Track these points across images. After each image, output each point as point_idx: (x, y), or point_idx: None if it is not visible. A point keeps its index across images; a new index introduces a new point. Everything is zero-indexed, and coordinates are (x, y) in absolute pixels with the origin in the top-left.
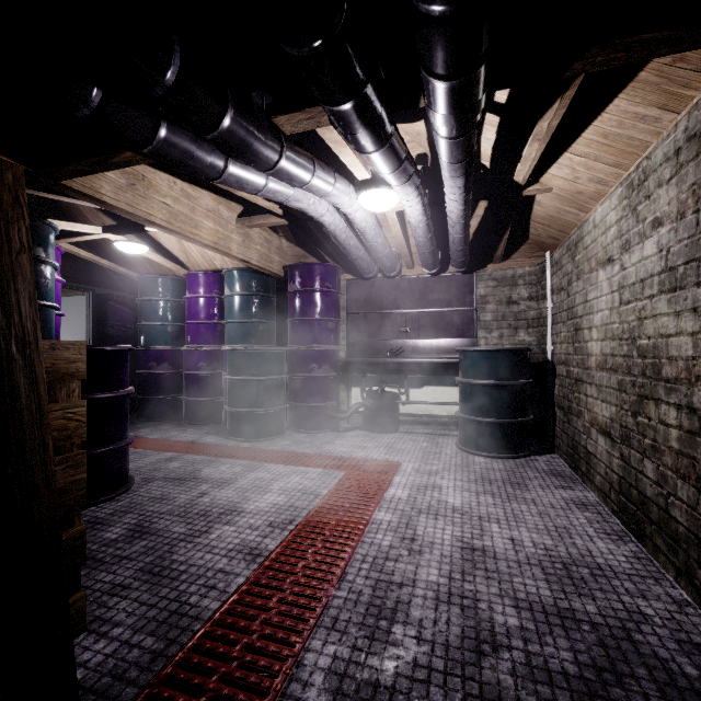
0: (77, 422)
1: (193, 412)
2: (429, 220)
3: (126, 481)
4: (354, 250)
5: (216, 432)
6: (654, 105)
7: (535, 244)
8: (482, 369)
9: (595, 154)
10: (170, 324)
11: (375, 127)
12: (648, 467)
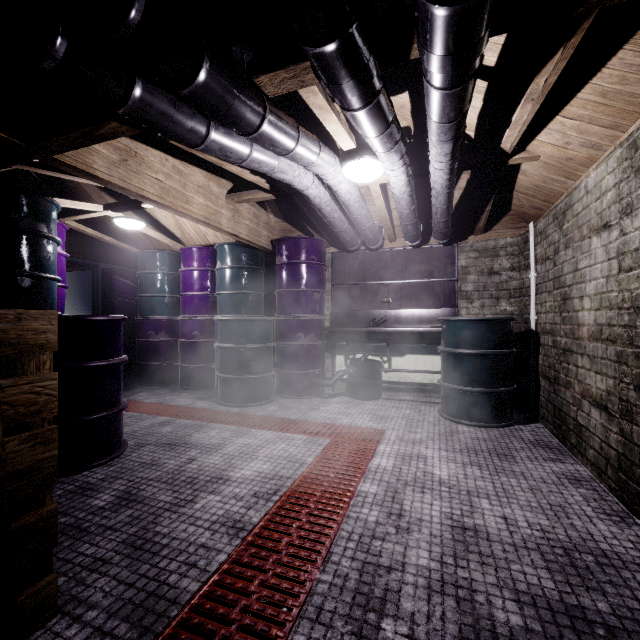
0: (47, 396)
1: (187, 377)
2: (413, 192)
3: (119, 446)
4: (338, 223)
5: (208, 396)
6: None
7: (516, 215)
8: (465, 339)
9: (590, 116)
10: (167, 296)
11: (363, 76)
12: None
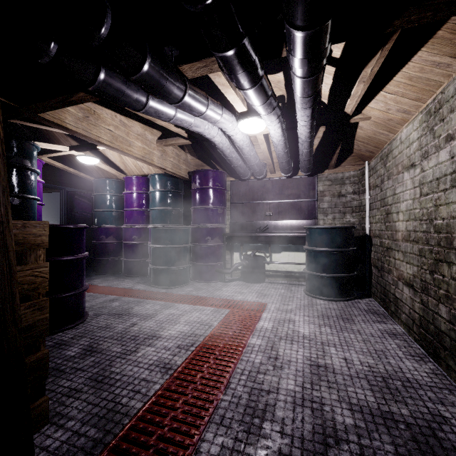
0: (42, 278)
1: (129, 268)
2: (286, 140)
3: (83, 315)
4: (235, 160)
5: (144, 281)
6: (447, 55)
7: (357, 156)
8: (322, 240)
9: (402, 92)
10: (114, 211)
11: (250, 69)
12: (443, 310)
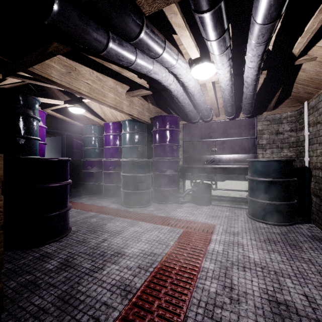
0: None
1: (107, 191)
2: (232, 85)
3: (66, 230)
4: (187, 106)
5: (117, 201)
6: None
7: (294, 99)
8: (264, 172)
9: None
10: (97, 148)
11: None
12: None
